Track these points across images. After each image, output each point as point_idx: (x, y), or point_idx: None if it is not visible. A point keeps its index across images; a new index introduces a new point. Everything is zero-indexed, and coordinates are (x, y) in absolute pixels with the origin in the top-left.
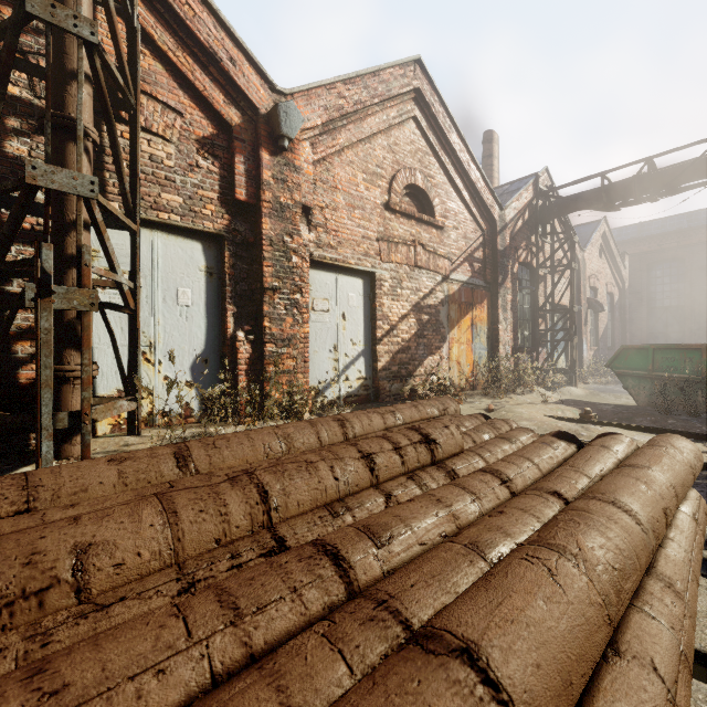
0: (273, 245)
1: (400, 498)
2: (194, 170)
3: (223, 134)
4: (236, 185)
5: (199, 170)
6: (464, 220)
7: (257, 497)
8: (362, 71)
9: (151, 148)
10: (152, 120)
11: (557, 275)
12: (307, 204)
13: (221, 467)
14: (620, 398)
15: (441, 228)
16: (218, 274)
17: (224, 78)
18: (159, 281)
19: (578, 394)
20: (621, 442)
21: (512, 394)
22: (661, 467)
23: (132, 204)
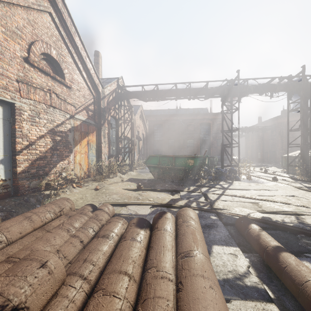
0: None
1: None
2: None
3: None
4: None
5: None
6: (83, 87)
7: None
8: None
9: None
10: None
11: (126, 124)
12: None
13: None
14: (148, 175)
15: (69, 87)
16: None
17: None
18: None
19: (134, 175)
20: (170, 220)
21: (108, 178)
22: (201, 246)
23: None
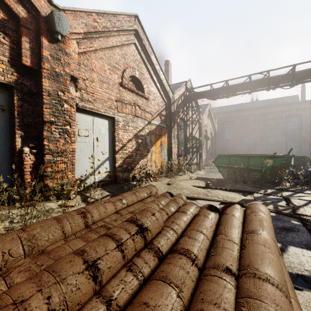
0: (50, 96)
1: (120, 299)
2: None
3: (13, 21)
4: (23, 55)
5: None
6: (157, 96)
7: None
8: (108, 11)
9: None
10: None
11: (193, 124)
12: (74, 76)
13: None
14: (216, 175)
15: (147, 99)
16: (9, 110)
17: None
18: None
19: (202, 174)
20: (238, 210)
21: (177, 176)
22: (266, 230)
23: None
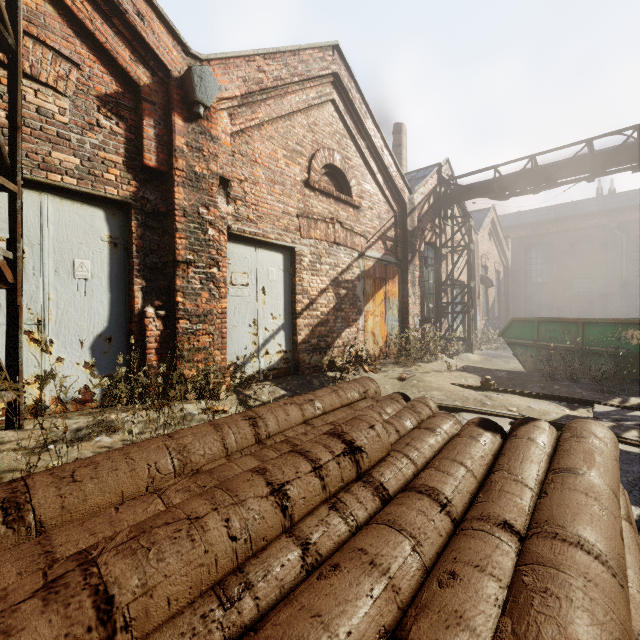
0: (187, 216)
1: (320, 546)
2: (95, 129)
3: (130, 93)
4: (145, 149)
5: (100, 130)
6: (378, 201)
7: (91, 616)
8: (282, 48)
9: (39, 99)
10: (40, 68)
11: (456, 254)
12: (225, 176)
13: (80, 509)
14: (509, 363)
15: (357, 207)
16: (124, 245)
17: (131, 33)
18: (50, 250)
19: (474, 360)
20: (544, 431)
21: (420, 363)
22: (598, 470)
23: (9, 161)
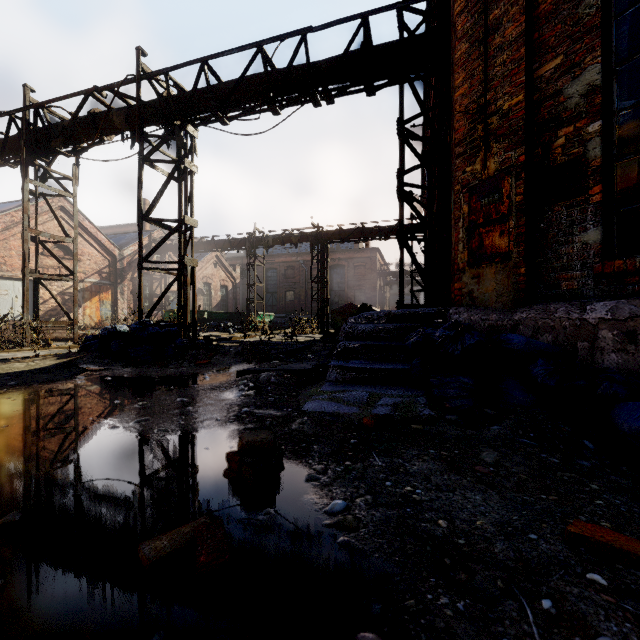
0: None
1: None
2: None
3: None
4: None
5: None
6: (96, 256)
7: None
8: None
9: None
10: None
11: (172, 277)
12: None
13: None
14: None
15: (79, 260)
16: None
17: None
18: None
19: None
20: None
21: None
22: None
23: None
